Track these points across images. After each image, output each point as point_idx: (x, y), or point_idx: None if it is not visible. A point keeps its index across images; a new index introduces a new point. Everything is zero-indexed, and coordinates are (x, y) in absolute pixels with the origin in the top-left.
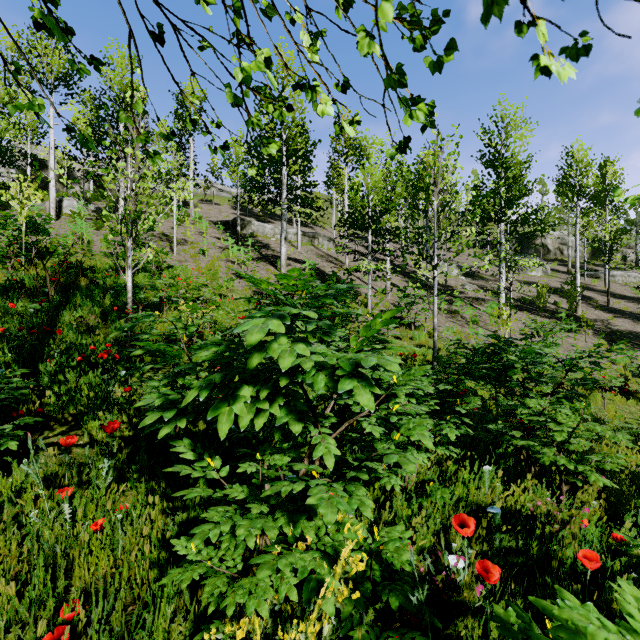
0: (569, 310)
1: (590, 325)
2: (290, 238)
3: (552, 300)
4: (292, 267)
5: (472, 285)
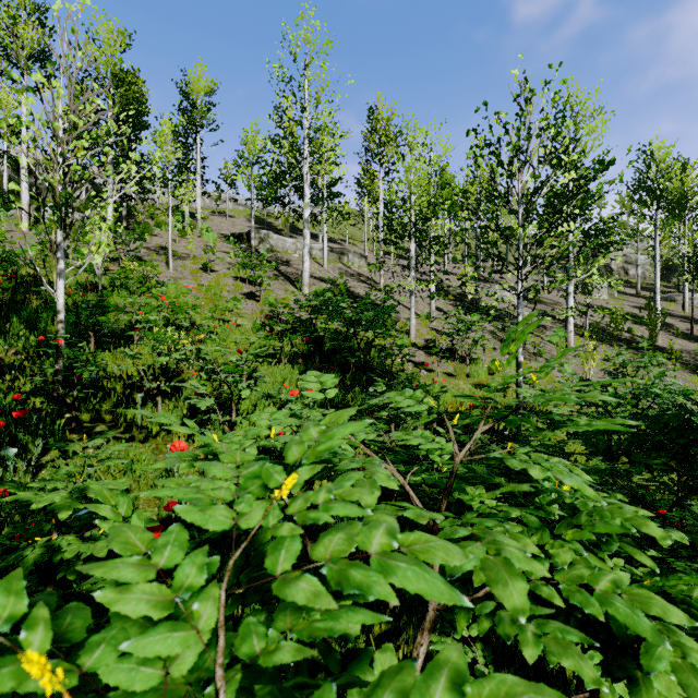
0: (649, 339)
1: (676, 357)
2: (315, 254)
3: (625, 327)
4: (316, 287)
5: (529, 309)
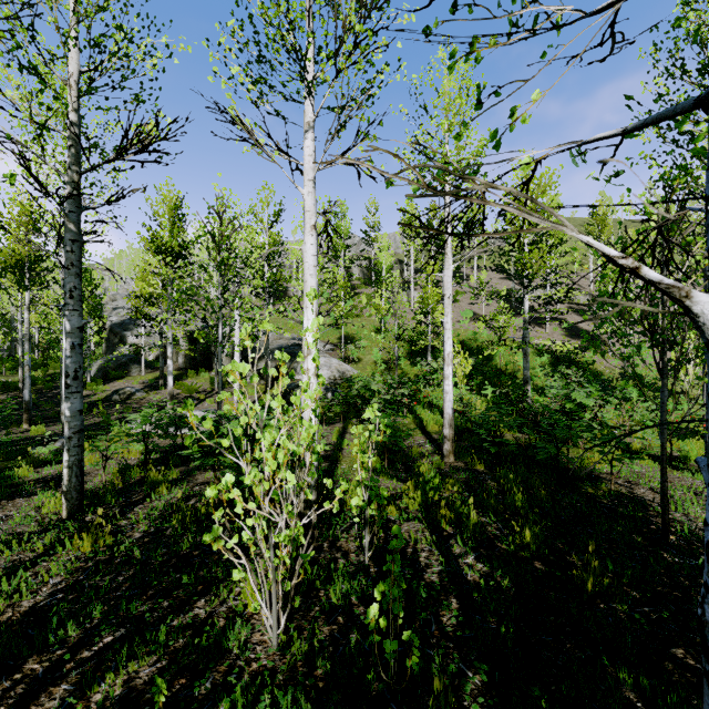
0: None
1: None
2: None
3: None
4: (553, 327)
5: None
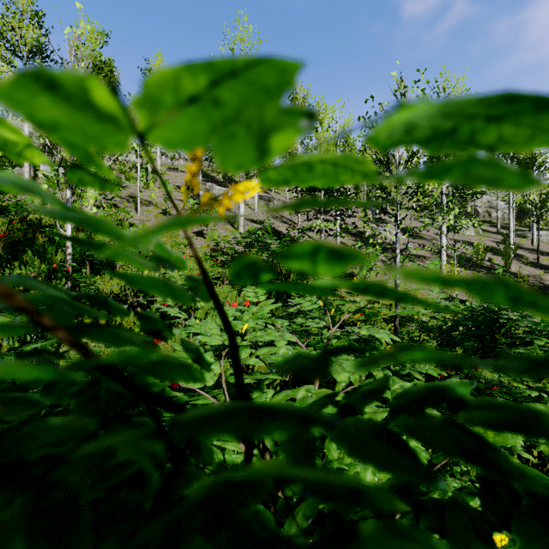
0: (504, 266)
1: (524, 280)
2: (248, 201)
3: (486, 257)
4: (249, 226)
5: (413, 244)
